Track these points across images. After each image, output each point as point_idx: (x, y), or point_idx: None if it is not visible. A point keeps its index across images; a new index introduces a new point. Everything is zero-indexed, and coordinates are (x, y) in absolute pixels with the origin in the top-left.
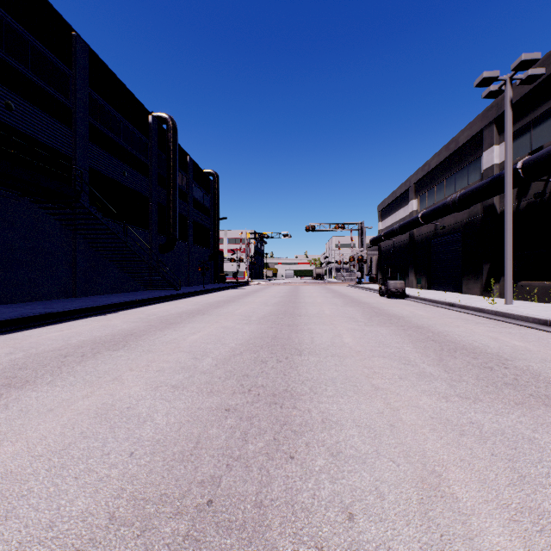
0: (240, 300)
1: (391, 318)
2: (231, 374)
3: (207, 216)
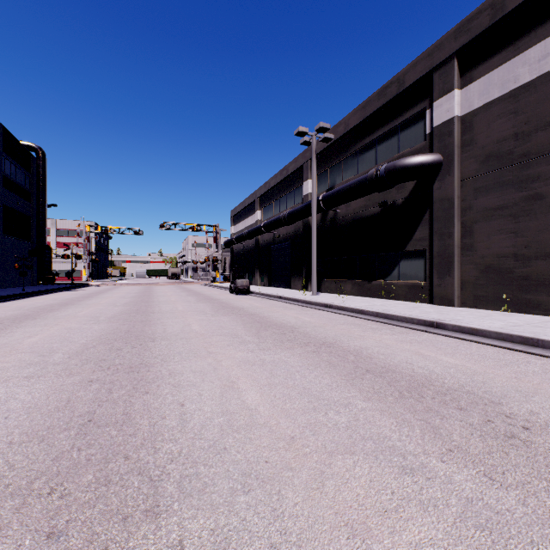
0: (81, 302)
1: (234, 310)
2: (87, 361)
3: (26, 200)
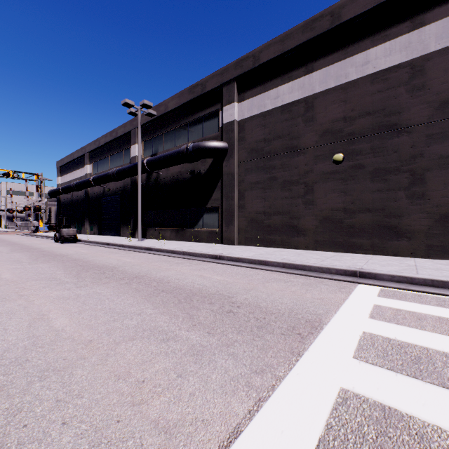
0: None
1: (56, 257)
2: None
3: None
